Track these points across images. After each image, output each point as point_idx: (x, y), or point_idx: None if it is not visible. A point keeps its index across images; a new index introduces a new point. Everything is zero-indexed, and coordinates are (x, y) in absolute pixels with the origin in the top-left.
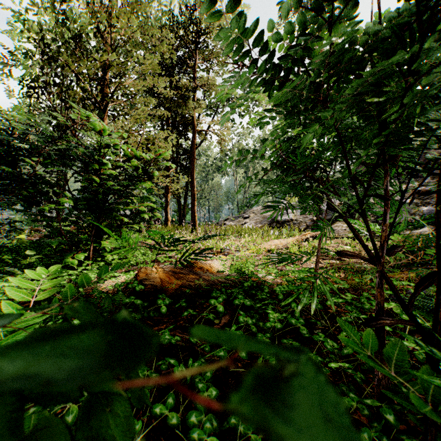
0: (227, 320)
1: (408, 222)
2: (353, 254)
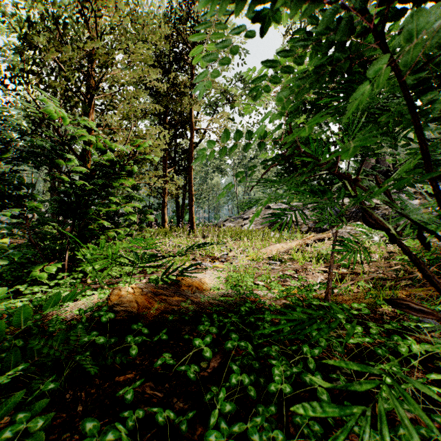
0: (217, 363)
1: None
2: (422, 309)
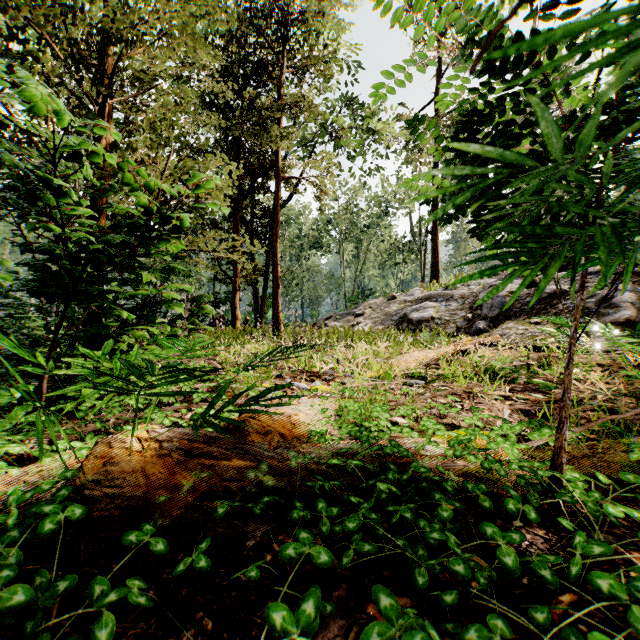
0: None
1: None
2: None
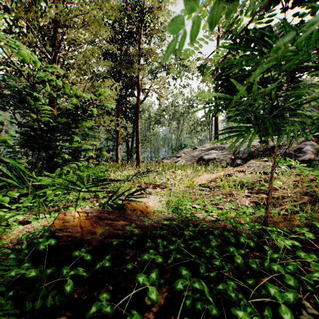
0: (163, 297)
1: None
2: None
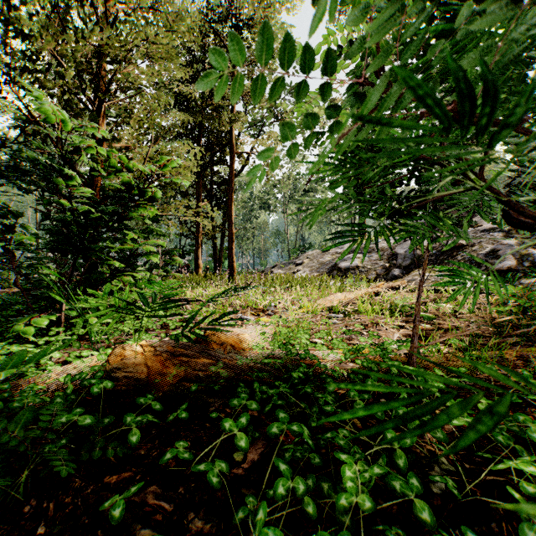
0: (258, 454)
1: (532, 270)
2: None
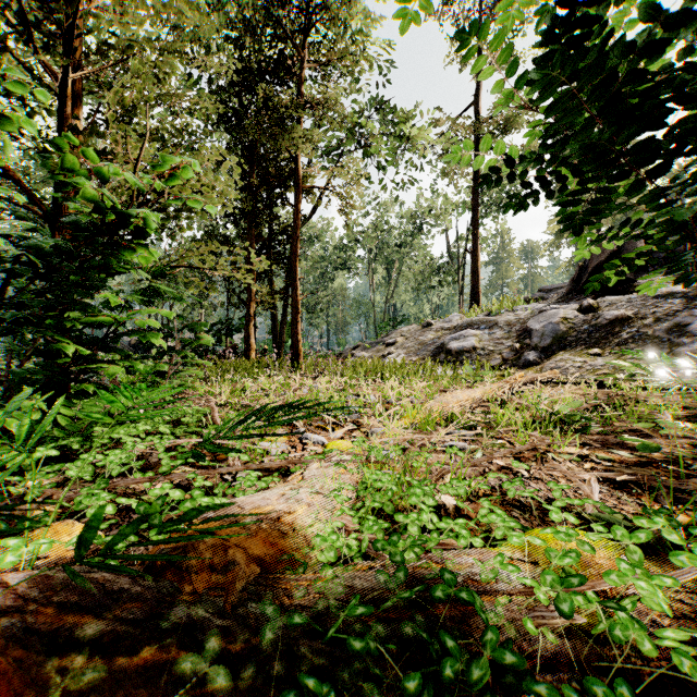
0: None
1: None
2: None
